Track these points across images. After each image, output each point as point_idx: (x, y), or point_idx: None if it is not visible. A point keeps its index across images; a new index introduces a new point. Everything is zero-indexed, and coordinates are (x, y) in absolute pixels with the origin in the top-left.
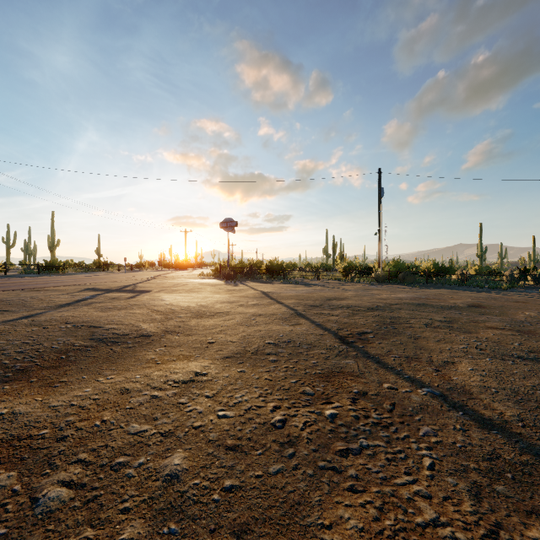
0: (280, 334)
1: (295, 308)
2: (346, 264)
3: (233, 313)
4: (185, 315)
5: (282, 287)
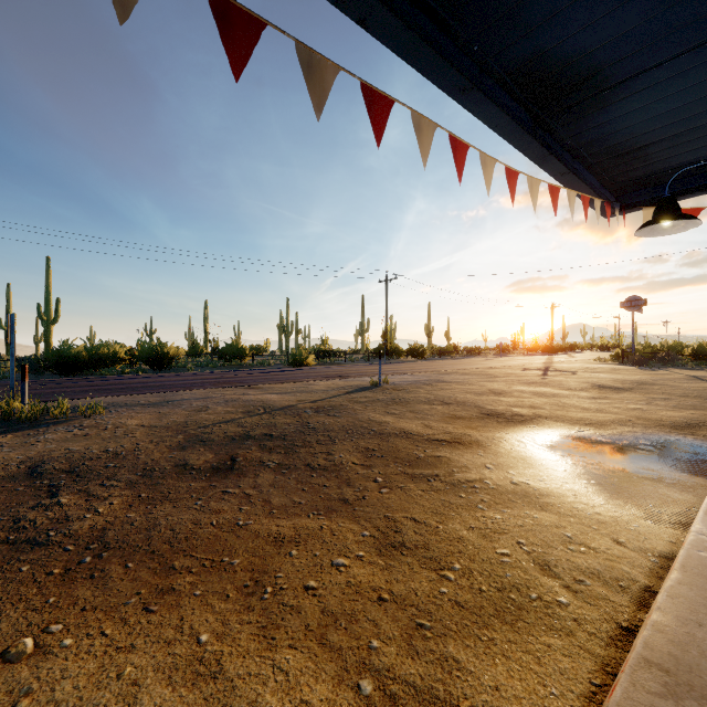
0: None
1: None
2: None
3: (668, 385)
4: (632, 383)
5: None
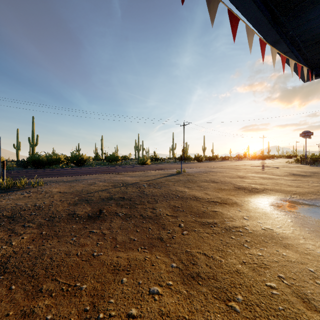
0: None
1: None
2: None
3: None
4: (310, 173)
5: None
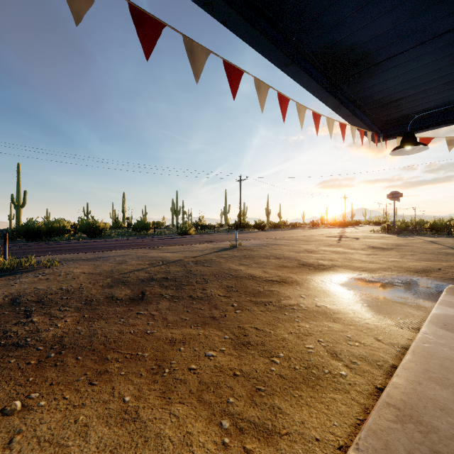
0: (440, 251)
1: (451, 247)
2: None
3: (414, 246)
4: (392, 245)
5: (444, 239)
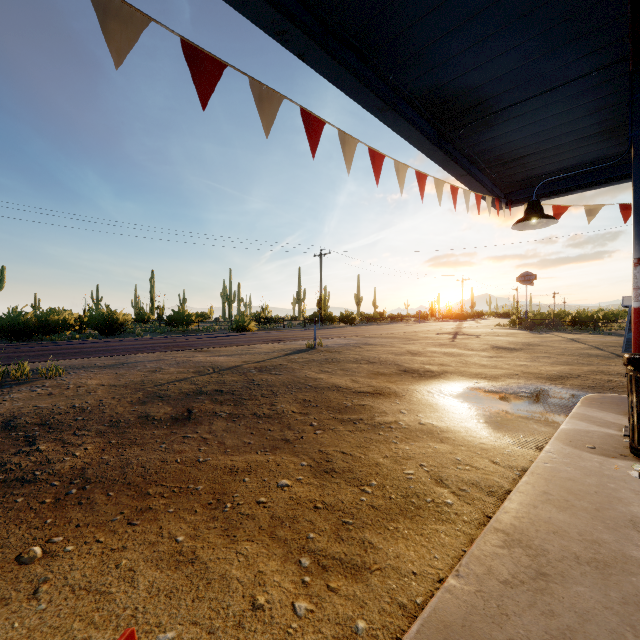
0: (582, 352)
1: (596, 346)
2: None
3: (550, 346)
4: (522, 345)
5: (589, 336)
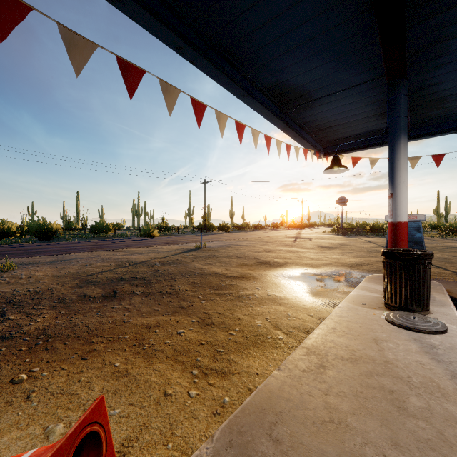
0: (373, 249)
1: (382, 245)
2: (449, 224)
3: (355, 245)
4: (337, 245)
5: (379, 239)
